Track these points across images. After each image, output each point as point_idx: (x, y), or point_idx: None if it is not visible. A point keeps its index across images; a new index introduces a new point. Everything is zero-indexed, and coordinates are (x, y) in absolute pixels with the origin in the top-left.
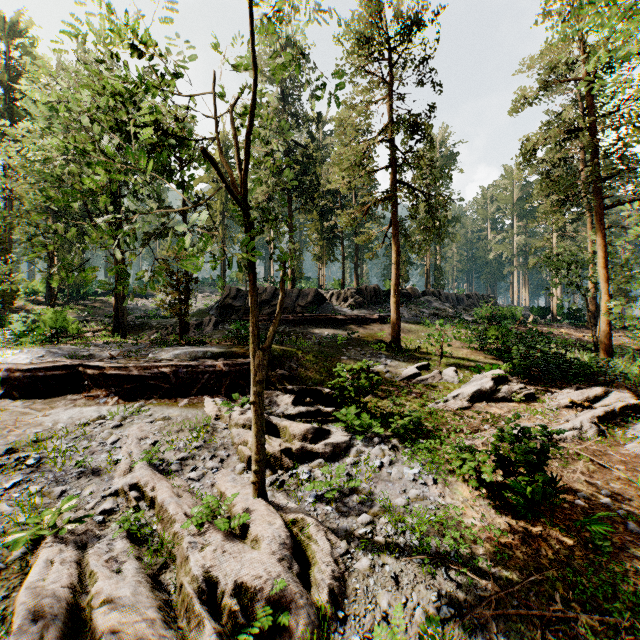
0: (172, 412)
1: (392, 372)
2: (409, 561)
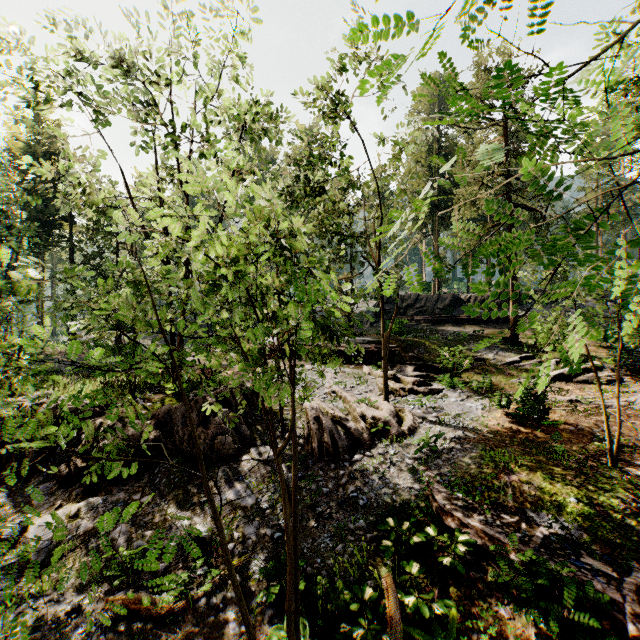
0: (346, 370)
1: (498, 359)
2: (448, 428)
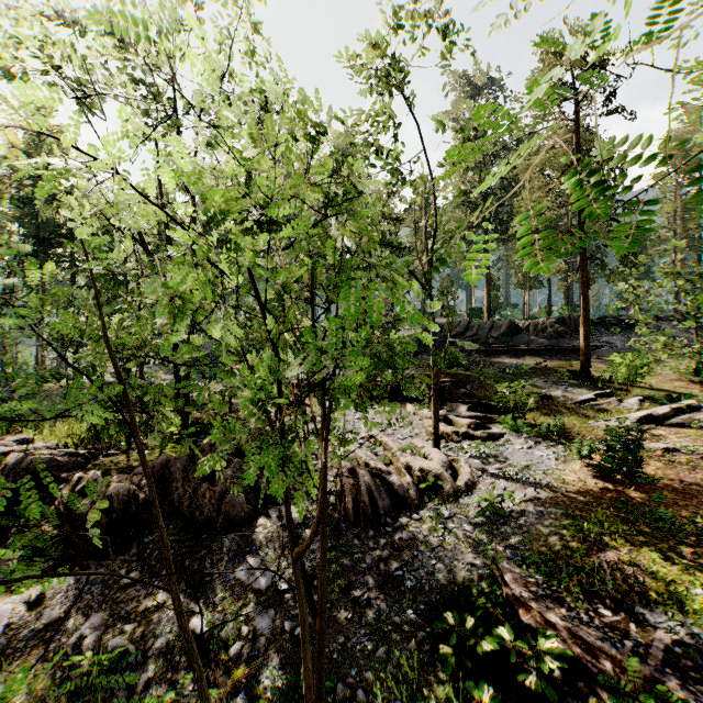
0: (387, 409)
1: (568, 397)
2: (515, 483)
